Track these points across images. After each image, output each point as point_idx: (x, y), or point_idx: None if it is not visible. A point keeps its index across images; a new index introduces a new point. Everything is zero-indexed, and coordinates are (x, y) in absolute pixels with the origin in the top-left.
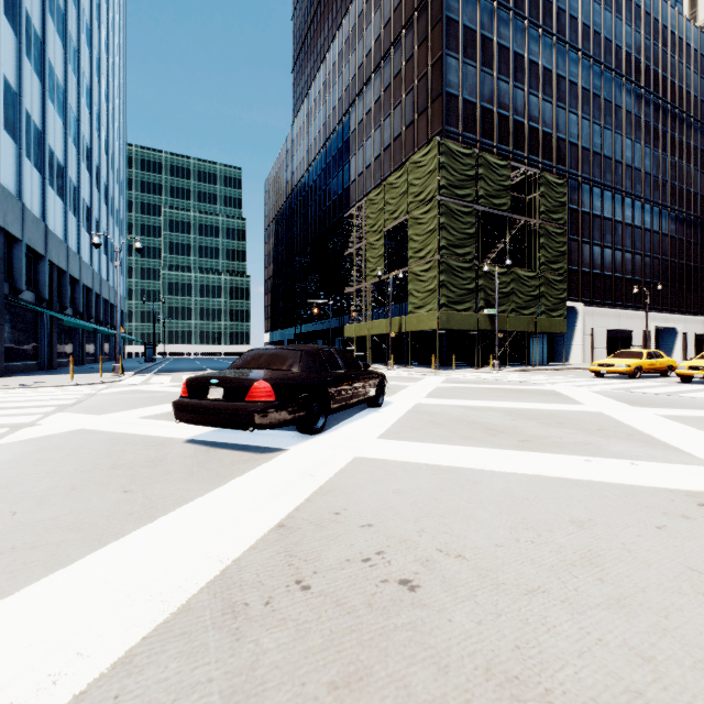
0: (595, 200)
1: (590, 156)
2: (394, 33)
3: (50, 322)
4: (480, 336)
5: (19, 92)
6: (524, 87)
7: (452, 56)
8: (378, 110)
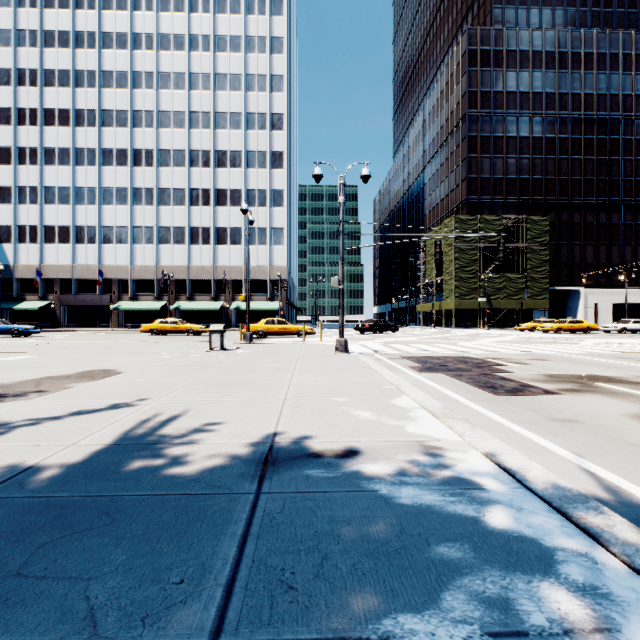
0: (600, 213)
1: (594, 184)
2: (445, 134)
3: (288, 308)
4: (481, 311)
5: (287, 231)
6: (528, 156)
7: (472, 157)
8: (438, 176)
